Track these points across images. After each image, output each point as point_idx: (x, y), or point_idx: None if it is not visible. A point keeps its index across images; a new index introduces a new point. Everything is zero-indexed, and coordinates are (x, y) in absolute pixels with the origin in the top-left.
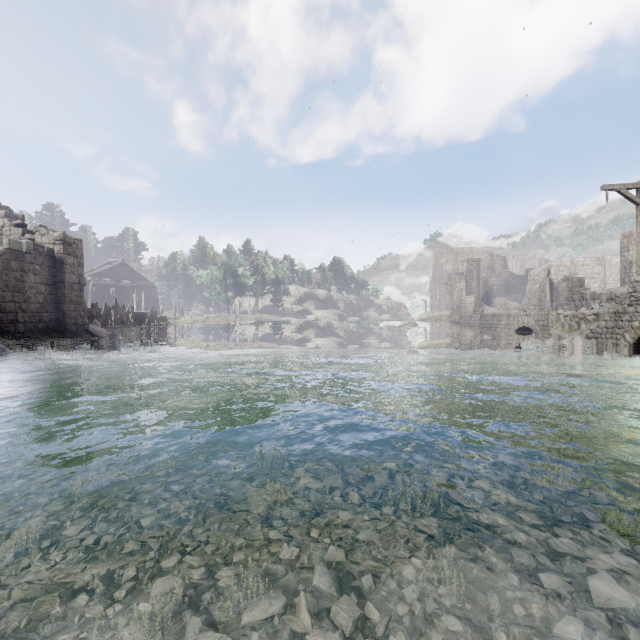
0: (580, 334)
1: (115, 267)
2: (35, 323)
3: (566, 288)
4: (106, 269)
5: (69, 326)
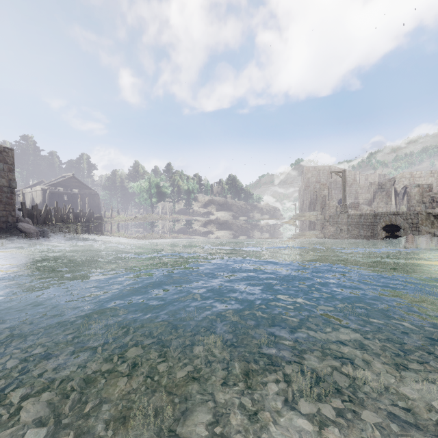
0: None
1: (67, 179)
2: None
3: (418, 193)
4: (60, 181)
5: None
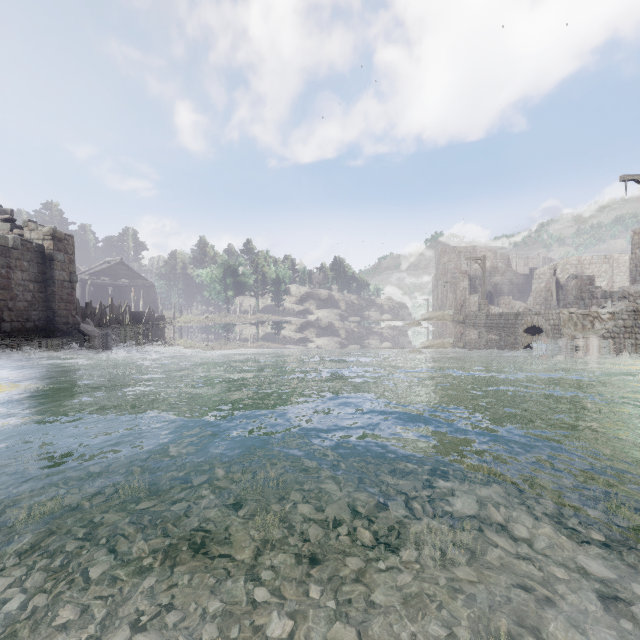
0: (595, 334)
1: (113, 266)
2: (22, 322)
3: (575, 286)
4: (104, 268)
5: (59, 325)
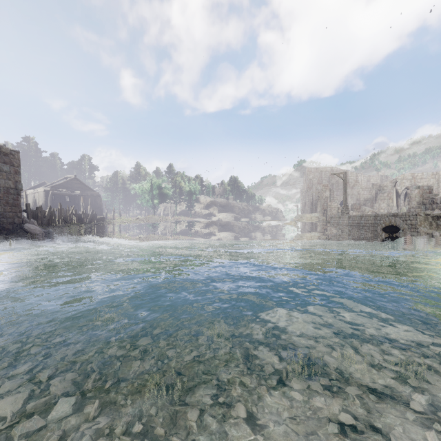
0: None
1: (69, 181)
2: None
3: (418, 194)
4: (62, 182)
5: (5, 225)
